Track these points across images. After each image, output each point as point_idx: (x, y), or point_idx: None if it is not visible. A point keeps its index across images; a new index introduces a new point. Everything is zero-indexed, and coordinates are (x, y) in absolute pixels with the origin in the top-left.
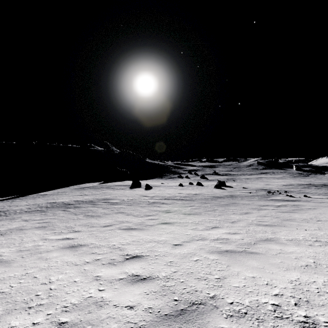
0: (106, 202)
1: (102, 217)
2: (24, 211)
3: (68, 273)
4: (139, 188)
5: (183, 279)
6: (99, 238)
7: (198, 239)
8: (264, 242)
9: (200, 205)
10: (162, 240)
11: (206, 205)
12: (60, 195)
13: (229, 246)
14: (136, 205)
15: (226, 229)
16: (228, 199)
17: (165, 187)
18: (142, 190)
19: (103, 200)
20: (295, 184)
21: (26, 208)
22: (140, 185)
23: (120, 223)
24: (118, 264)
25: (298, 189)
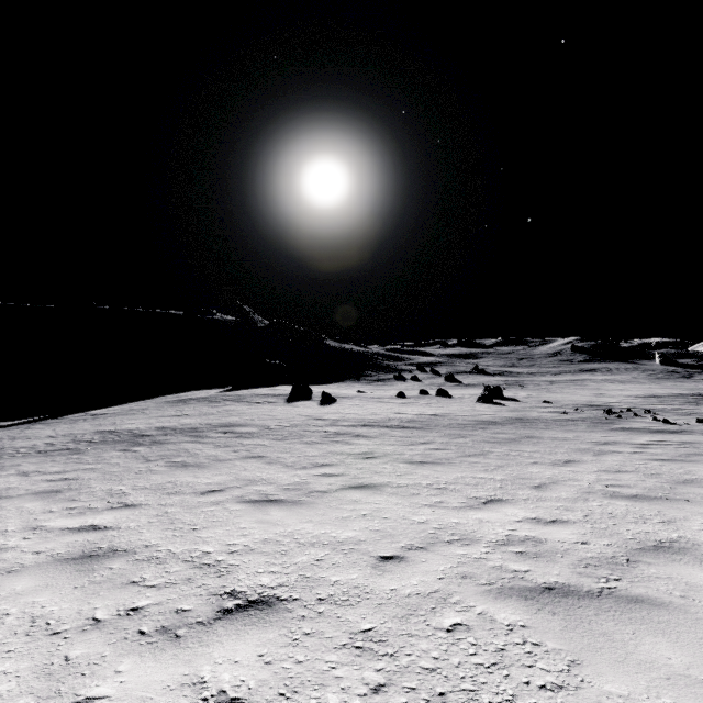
0: (227, 431)
1: (208, 468)
2: (36, 451)
3: (1, 676)
4: (307, 401)
5: None
6: (175, 527)
7: (451, 540)
8: (656, 555)
9: (448, 440)
10: (347, 540)
11: (463, 442)
12: (131, 414)
13: (551, 568)
14: (295, 439)
15: (527, 508)
16: (513, 426)
17: (366, 399)
18: (312, 406)
19: (222, 427)
20: (664, 394)
21: (46, 443)
22: (309, 394)
23: (245, 484)
24: (189, 637)
25: (673, 405)
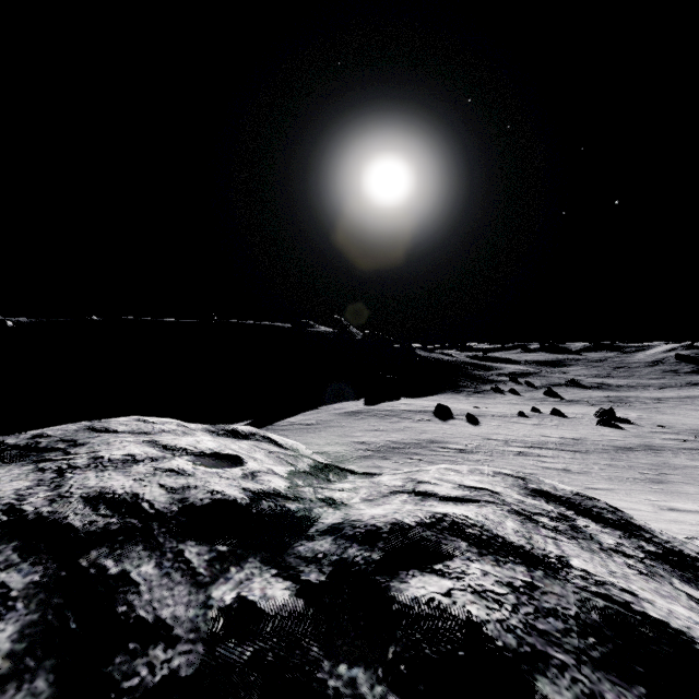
0: (444, 447)
1: None
2: (355, 455)
3: None
4: (455, 420)
5: (694, 532)
6: None
7: (668, 509)
8: None
9: (608, 463)
10: (626, 507)
11: (620, 465)
12: (339, 427)
13: None
14: (501, 456)
15: (690, 503)
16: (648, 453)
17: (498, 419)
18: (468, 426)
19: (435, 444)
20: None
21: (344, 450)
22: (449, 413)
23: None
24: None
25: None
